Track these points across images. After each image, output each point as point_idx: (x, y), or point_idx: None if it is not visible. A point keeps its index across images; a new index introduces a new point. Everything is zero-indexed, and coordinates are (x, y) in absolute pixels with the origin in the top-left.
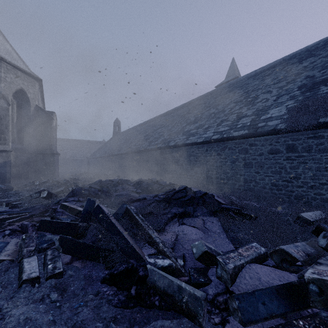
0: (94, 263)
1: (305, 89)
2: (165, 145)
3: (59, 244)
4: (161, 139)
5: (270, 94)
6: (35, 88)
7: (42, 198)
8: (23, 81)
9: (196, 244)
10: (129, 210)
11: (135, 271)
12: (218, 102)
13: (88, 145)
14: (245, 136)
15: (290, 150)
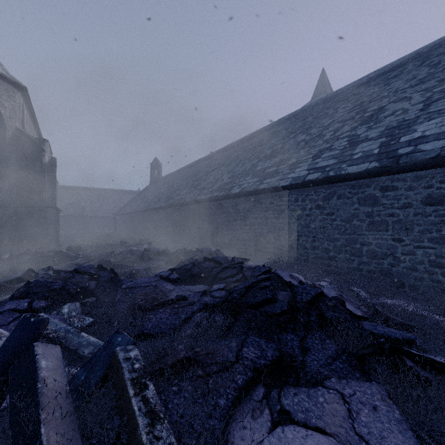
0: None
1: None
2: (225, 193)
3: None
4: (219, 184)
5: (409, 101)
6: (14, 100)
7: None
8: None
9: None
10: (120, 367)
11: None
12: (310, 125)
13: (116, 197)
14: (373, 172)
15: None
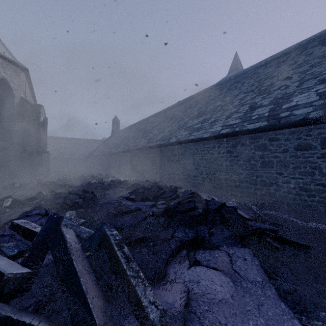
0: None
1: None
2: (166, 142)
3: None
4: (161, 136)
5: (290, 80)
6: (20, 78)
7: (5, 207)
8: (5, 69)
9: None
10: (109, 238)
11: None
12: (224, 94)
13: (86, 144)
14: (263, 128)
15: None
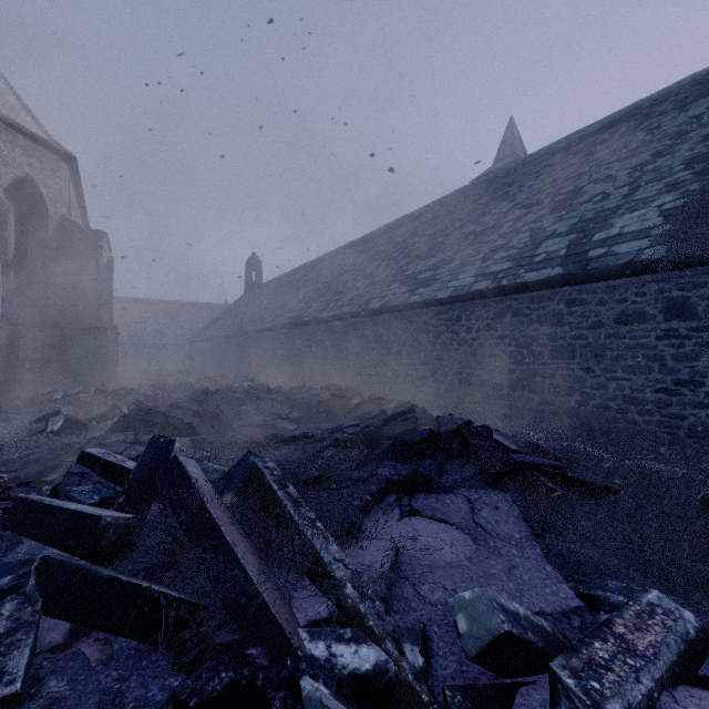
0: (143, 644)
1: (706, 166)
2: (361, 308)
3: (36, 585)
4: (351, 296)
5: (613, 182)
6: (59, 176)
7: (50, 433)
8: (30, 159)
9: (467, 600)
10: (261, 472)
11: (257, 705)
12: (483, 209)
13: (191, 313)
14: (555, 280)
15: (676, 313)
